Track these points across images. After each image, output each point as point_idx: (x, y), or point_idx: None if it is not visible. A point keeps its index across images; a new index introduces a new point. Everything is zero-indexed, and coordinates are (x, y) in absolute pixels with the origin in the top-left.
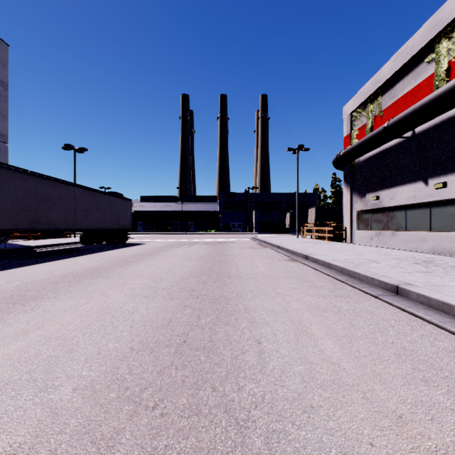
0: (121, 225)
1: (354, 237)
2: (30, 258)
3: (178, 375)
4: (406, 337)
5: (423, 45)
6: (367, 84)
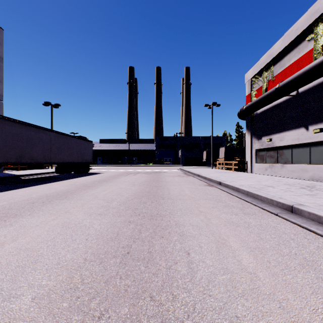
0: (85, 160)
1: (253, 168)
2: (17, 184)
3: (121, 285)
4: (305, 249)
5: (305, 27)
6: (263, 57)
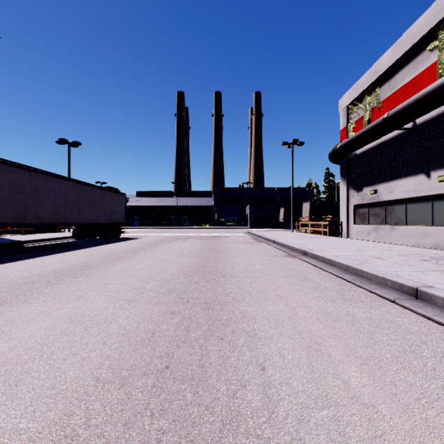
0: (115, 220)
1: (350, 232)
2: (17, 254)
3: (152, 429)
4: None
5: (425, 32)
6: (364, 75)
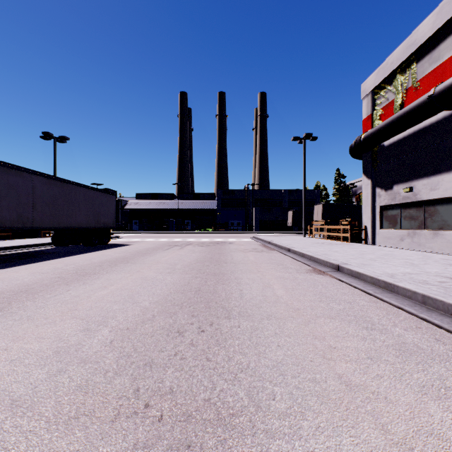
0: (102, 223)
1: (376, 238)
2: None
3: None
4: None
5: None
6: (396, 51)
